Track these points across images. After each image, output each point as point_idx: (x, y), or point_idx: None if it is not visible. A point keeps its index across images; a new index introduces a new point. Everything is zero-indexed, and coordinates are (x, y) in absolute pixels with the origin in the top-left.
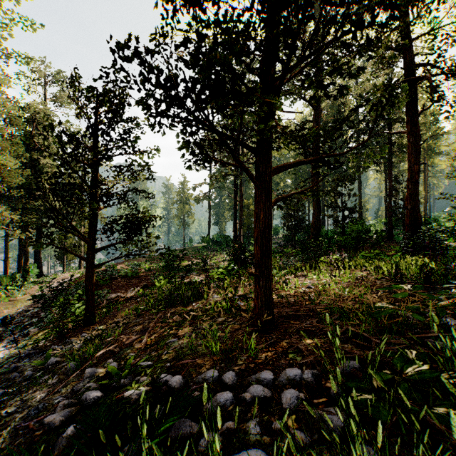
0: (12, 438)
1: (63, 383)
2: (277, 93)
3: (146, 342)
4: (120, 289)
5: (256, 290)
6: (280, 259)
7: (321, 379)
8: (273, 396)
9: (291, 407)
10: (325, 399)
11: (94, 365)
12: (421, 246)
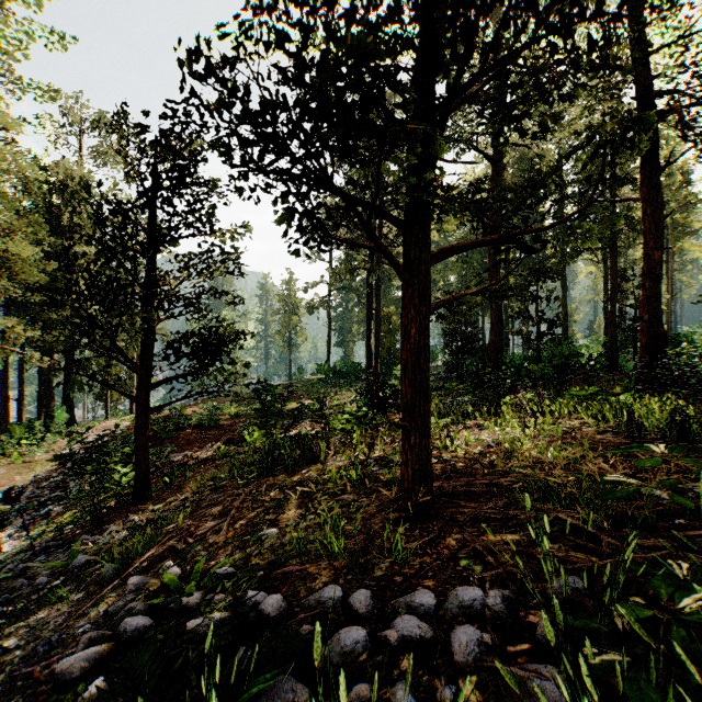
0: (5, 694)
1: (92, 600)
2: (440, 127)
3: (226, 533)
4: (191, 446)
5: (405, 451)
6: (440, 400)
7: (518, 607)
8: (437, 637)
9: (468, 661)
10: (527, 645)
11: (143, 571)
12: (665, 380)
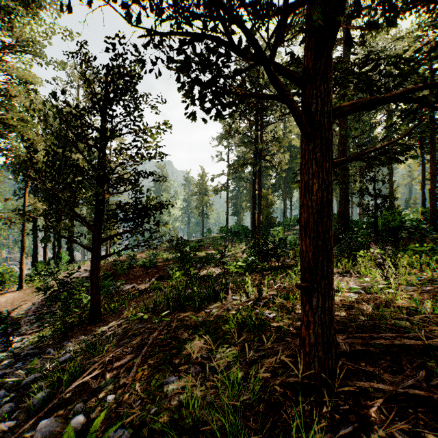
0: None
1: None
2: None
3: (134, 375)
4: (137, 279)
5: (305, 312)
6: None
7: None
8: None
9: None
10: None
11: (63, 404)
12: None
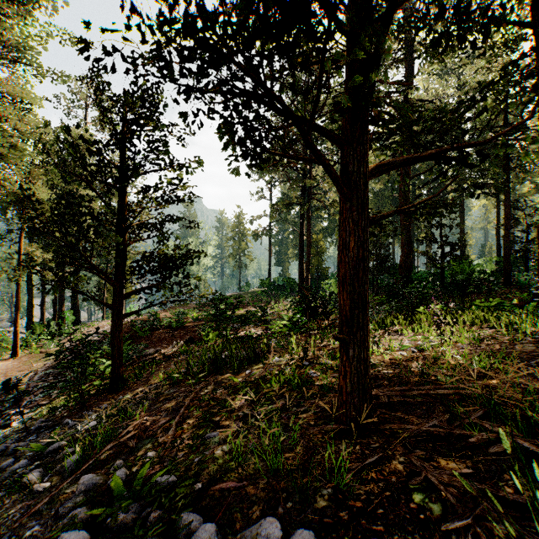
0: None
1: (46, 497)
2: (384, 26)
3: (174, 433)
4: (161, 343)
5: (343, 363)
6: None
7: None
8: None
9: None
10: None
11: (99, 465)
12: None
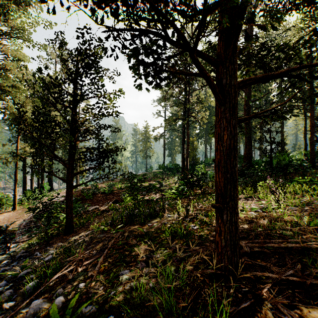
0: None
1: (8, 316)
2: None
3: (98, 269)
4: (99, 203)
5: (218, 224)
6: None
7: None
8: None
9: None
10: None
11: (48, 290)
12: None
